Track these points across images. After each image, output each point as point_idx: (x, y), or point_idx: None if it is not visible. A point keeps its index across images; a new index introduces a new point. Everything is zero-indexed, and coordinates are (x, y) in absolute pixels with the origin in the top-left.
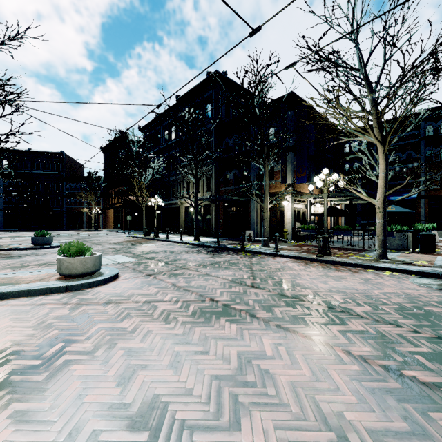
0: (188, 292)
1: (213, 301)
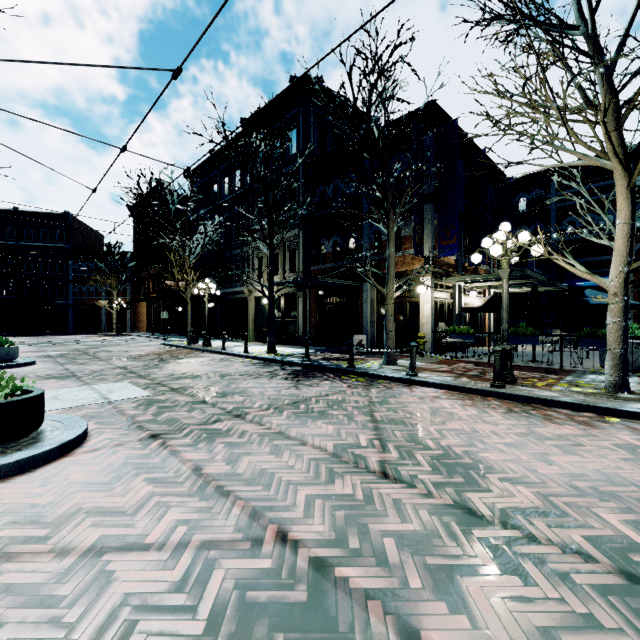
0: (223, 500)
1: (283, 543)
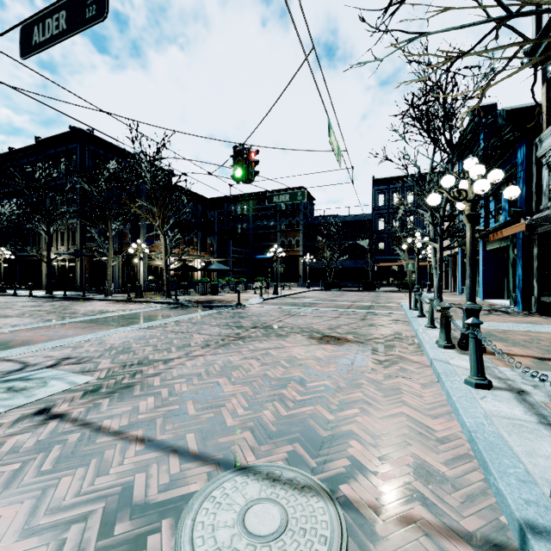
0: None
1: (3, 315)
